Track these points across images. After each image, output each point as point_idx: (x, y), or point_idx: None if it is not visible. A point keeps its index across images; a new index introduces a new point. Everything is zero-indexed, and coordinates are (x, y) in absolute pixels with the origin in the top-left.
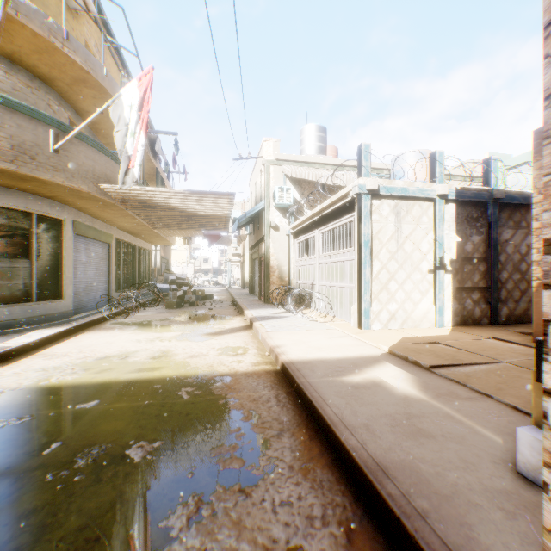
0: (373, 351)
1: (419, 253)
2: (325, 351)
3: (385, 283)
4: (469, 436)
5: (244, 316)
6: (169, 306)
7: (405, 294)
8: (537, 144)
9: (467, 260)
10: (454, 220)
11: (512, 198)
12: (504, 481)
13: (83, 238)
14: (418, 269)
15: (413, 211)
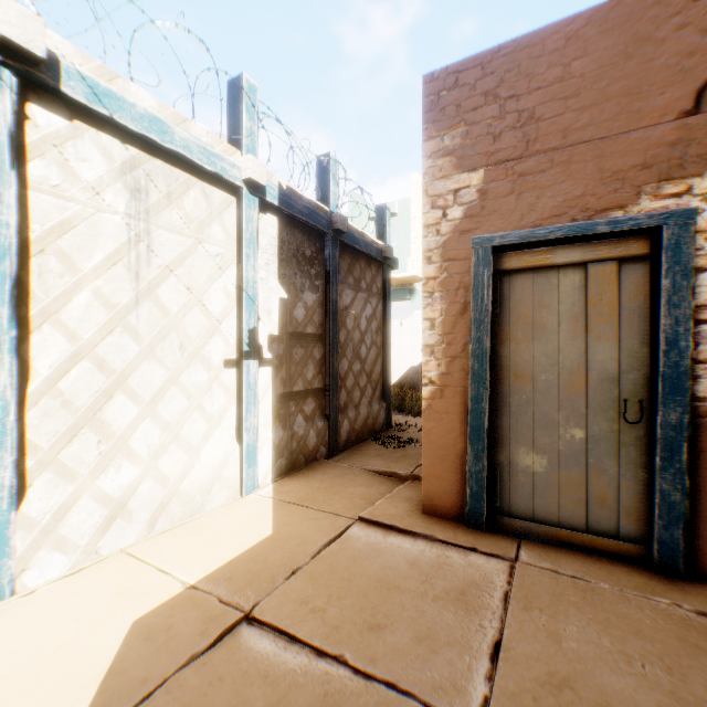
0: None
1: (204, 316)
2: None
3: (90, 407)
4: None
5: None
6: None
7: (165, 430)
8: (433, 104)
9: (298, 338)
10: (277, 253)
11: (355, 239)
12: None
13: None
14: (202, 356)
15: (188, 201)
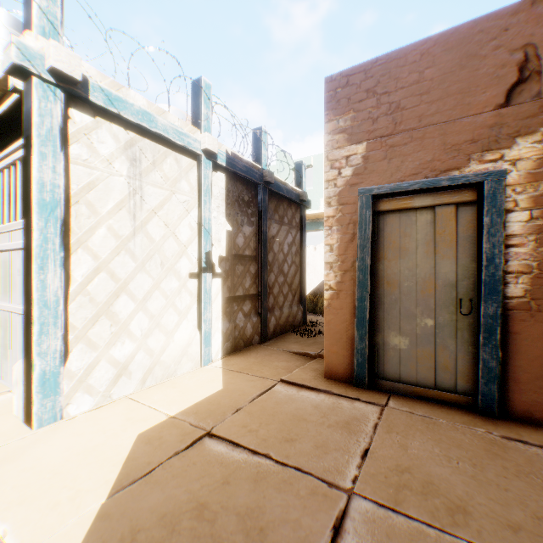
0: None
1: (176, 243)
2: None
3: (105, 302)
4: None
5: None
6: None
7: (151, 319)
8: (332, 97)
9: (239, 258)
10: (224, 199)
11: (280, 187)
12: None
13: None
14: (175, 270)
15: (166, 165)
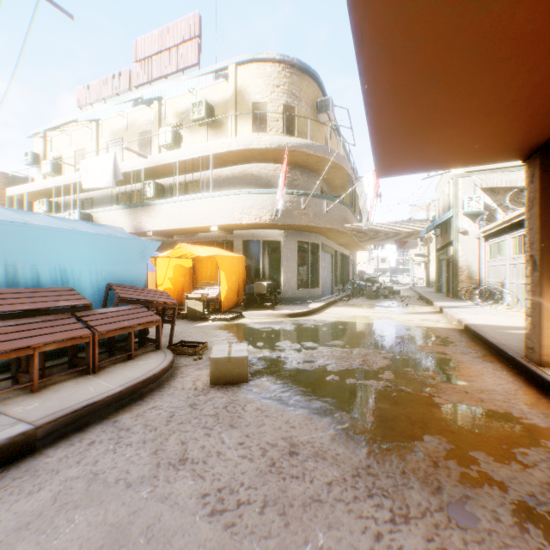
0: None
1: None
2: (497, 323)
3: None
4: None
5: (433, 306)
6: (369, 297)
7: None
8: None
9: None
10: None
11: None
12: None
13: (323, 252)
14: None
15: None
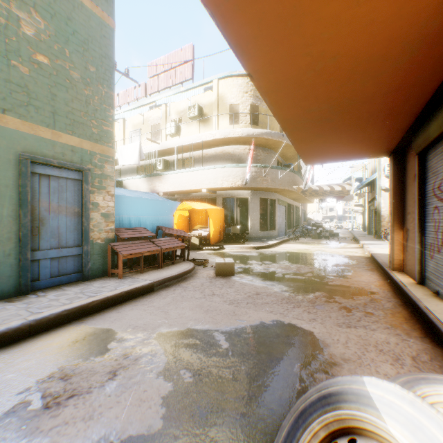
0: None
1: None
2: None
3: None
4: None
5: (359, 244)
6: (313, 237)
7: None
8: None
9: None
10: None
11: None
12: None
13: (278, 205)
14: None
15: None
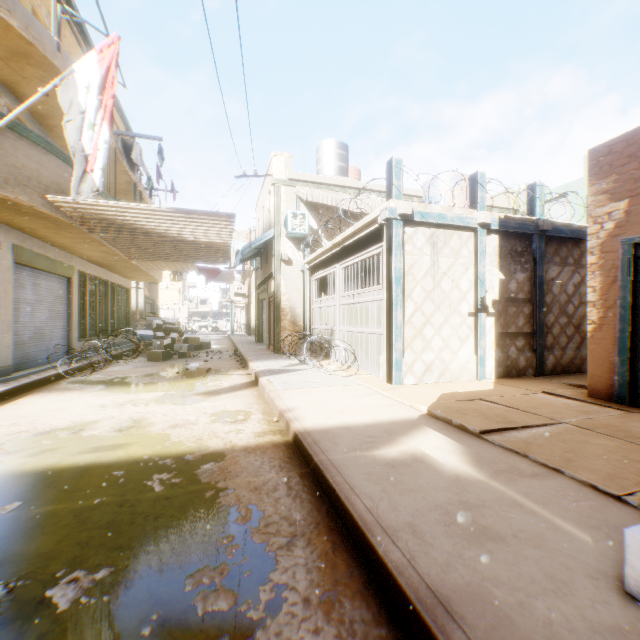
0: (408, 413)
1: (459, 292)
2: (349, 415)
3: (419, 328)
4: (548, 534)
5: (249, 369)
6: (152, 357)
7: (443, 341)
8: (593, 165)
9: (511, 301)
10: (497, 254)
11: (559, 230)
12: (612, 610)
13: (29, 269)
14: (458, 311)
15: (452, 242)
